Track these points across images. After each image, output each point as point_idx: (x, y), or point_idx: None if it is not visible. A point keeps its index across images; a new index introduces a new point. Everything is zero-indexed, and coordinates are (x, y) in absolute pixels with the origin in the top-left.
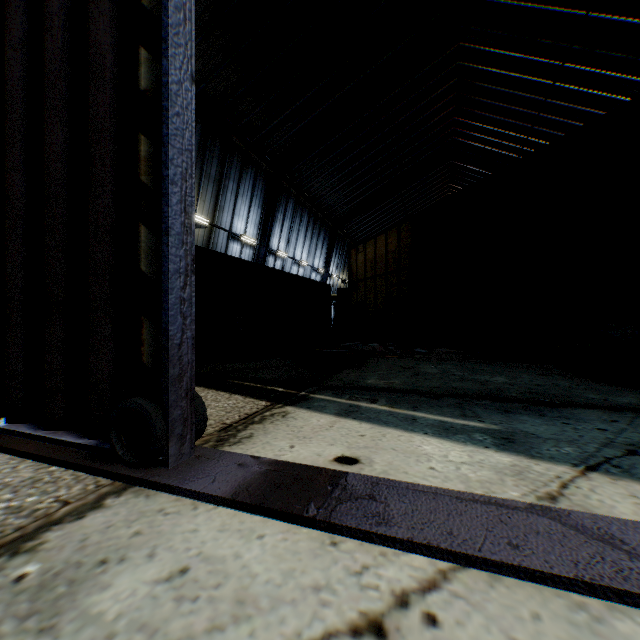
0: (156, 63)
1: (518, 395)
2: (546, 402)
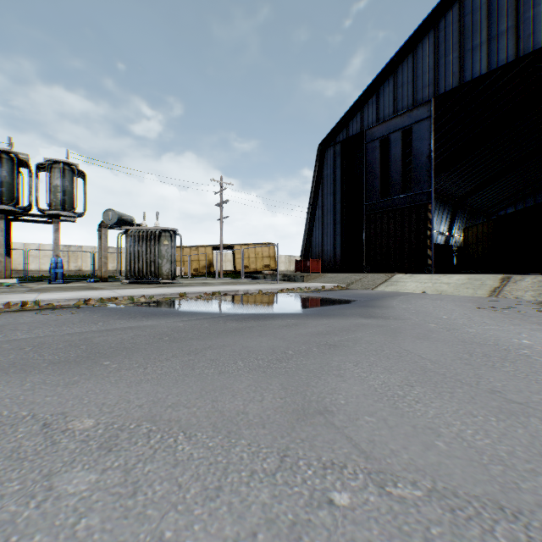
0: (429, 232)
1: None
2: None
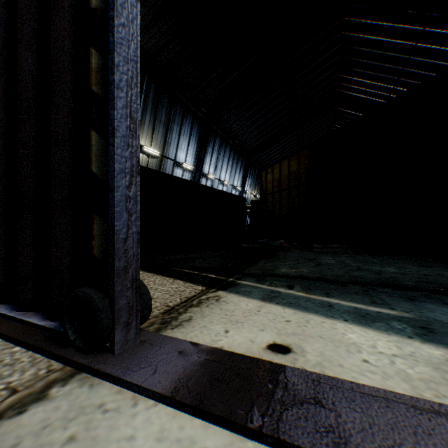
0: None
1: (413, 284)
2: (442, 291)
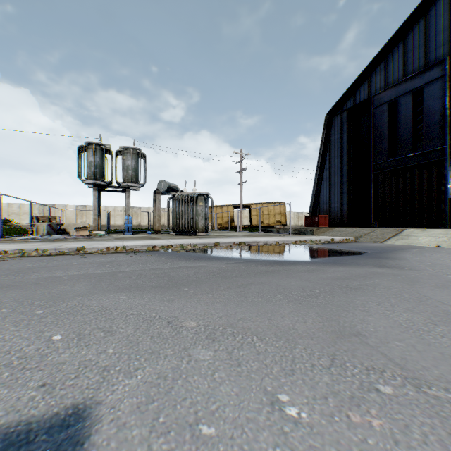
0: (443, 187)
1: None
2: None
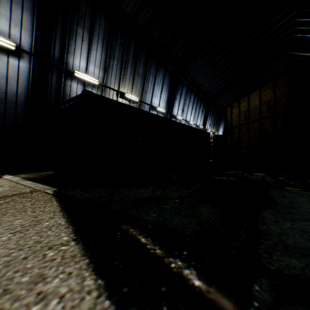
0: None
1: None
2: None
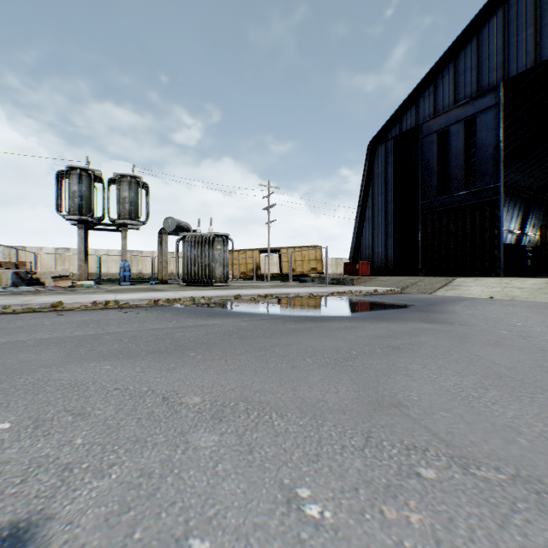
0: (496, 231)
1: None
2: None
